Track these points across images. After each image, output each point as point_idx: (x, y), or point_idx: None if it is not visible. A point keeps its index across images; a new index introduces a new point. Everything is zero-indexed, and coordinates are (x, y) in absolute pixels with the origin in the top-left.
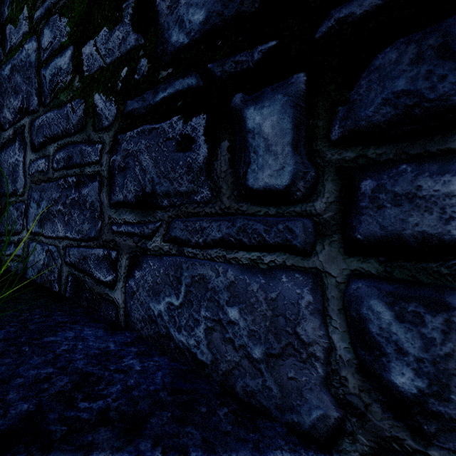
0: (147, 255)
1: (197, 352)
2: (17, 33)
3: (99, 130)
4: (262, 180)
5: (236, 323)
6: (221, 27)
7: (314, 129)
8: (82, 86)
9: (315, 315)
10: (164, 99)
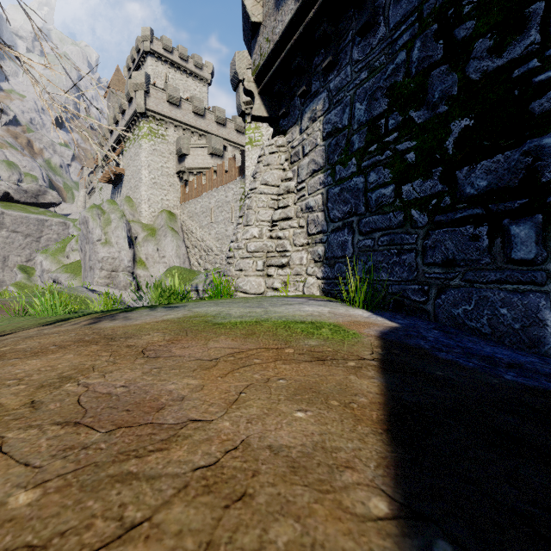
0: (450, 288)
1: (482, 329)
2: (346, 171)
3: (415, 228)
4: (519, 256)
5: (505, 315)
6: (496, 190)
7: (546, 237)
8: (402, 205)
9: (546, 309)
10: (461, 217)
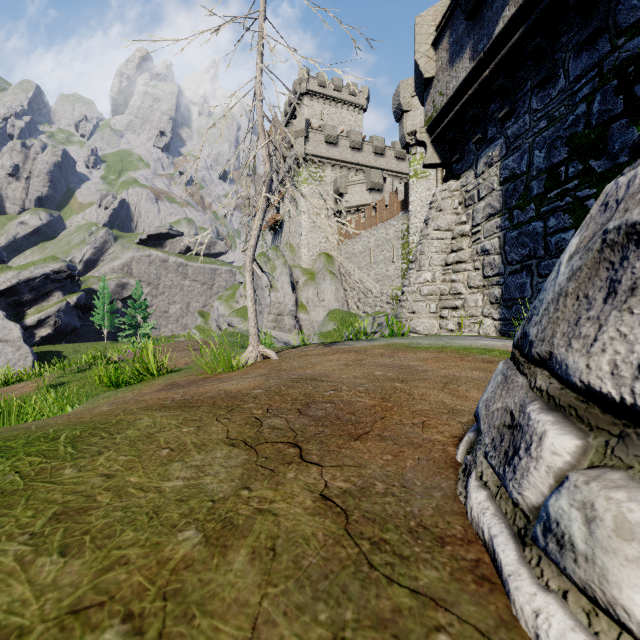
0: None
1: None
2: (524, 216)
3: None
4: None
5: None
6: None
7: None
8: None
9: None
10: None
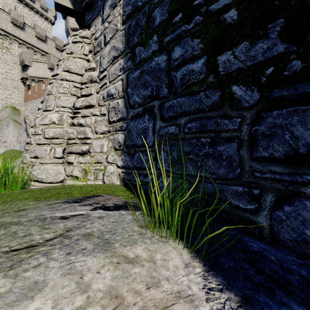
0: (301, 196)
1: None
2: (146, 51)
3: (237, 109)
4: None
5: None
6: None
7: None
8: (217, 81)
9: None
10: None
